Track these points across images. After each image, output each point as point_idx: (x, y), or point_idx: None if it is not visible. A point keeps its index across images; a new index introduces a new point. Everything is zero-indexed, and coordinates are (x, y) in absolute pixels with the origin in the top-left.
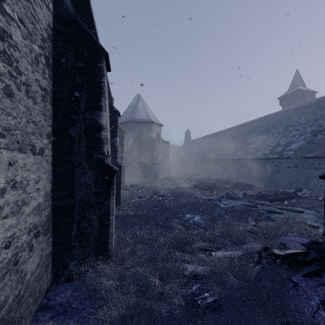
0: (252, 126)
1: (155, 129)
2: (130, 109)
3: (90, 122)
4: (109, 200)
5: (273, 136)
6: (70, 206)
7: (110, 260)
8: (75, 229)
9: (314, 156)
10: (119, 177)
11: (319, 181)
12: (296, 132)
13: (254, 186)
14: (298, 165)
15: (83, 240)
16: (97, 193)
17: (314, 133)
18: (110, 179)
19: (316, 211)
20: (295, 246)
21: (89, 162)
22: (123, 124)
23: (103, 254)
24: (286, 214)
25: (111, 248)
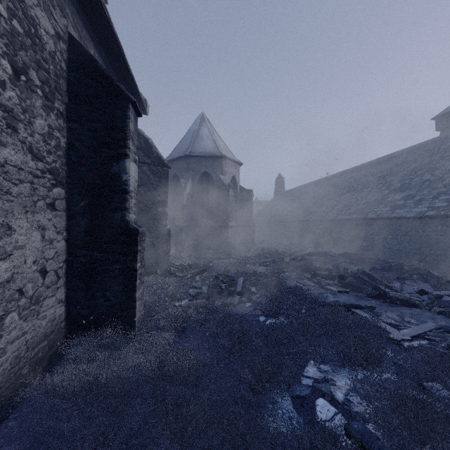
0: (395, 162)
1: (228, 169)
2: (188, 138)
3: None
4: None
5: (448, 175)
6: None
7: None
8: None
9: None
10: (131, 258)
11: None
12: None
13: (430, 273)
14: None
15: None
16: None
17: None
18: None
19: None
20: None
21: None
22: (176, 161)
23: None
24: None
25: None
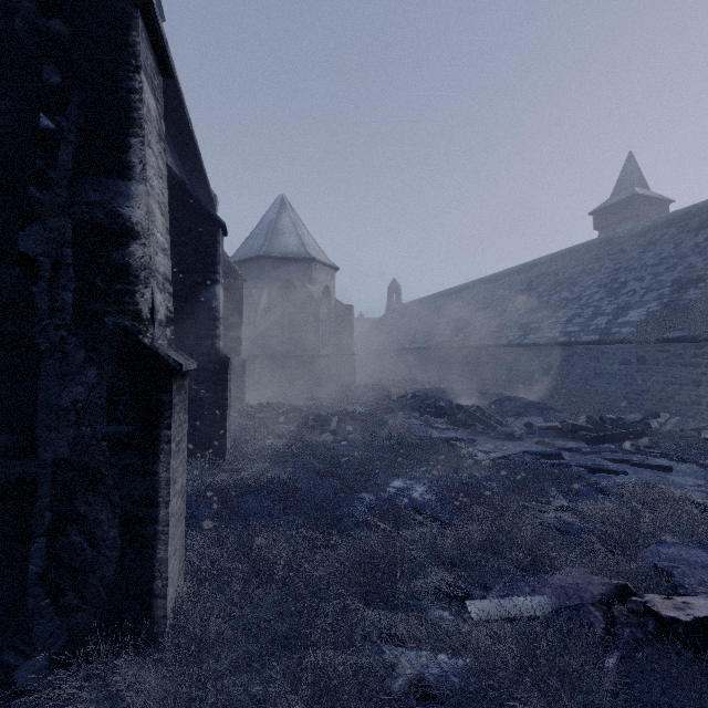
0: (537, 272)
1: (319, 277)
2: (262, 231)
3: (91, 212)
4: (157, 461)
5: (585, 293)
6: (23, 482)
7: (159, 646)
8: (39, 555)
9: (682, 337)
10: (222, 387)
11: (694, 393)
12: (637, 284)
13: (547, 407)
14: (645, 358)
15: (66, 591)
16: (115, 438)
17: (678, 285)
18: (159, 392)
19: (699, 466)
20: (702, 579)
21: (89, 341)
22: (245, 263)
23: (137, 628)
24: (634, 475)
25: (164, 607)
